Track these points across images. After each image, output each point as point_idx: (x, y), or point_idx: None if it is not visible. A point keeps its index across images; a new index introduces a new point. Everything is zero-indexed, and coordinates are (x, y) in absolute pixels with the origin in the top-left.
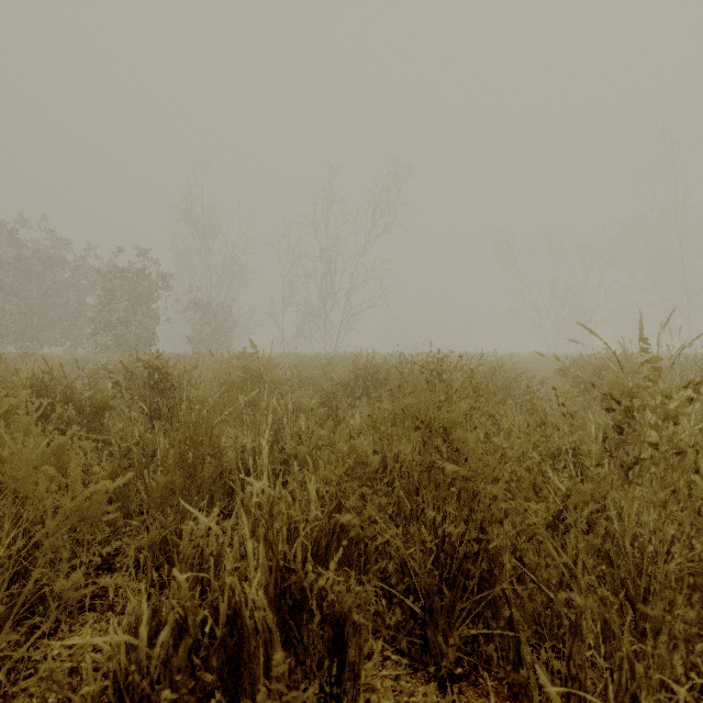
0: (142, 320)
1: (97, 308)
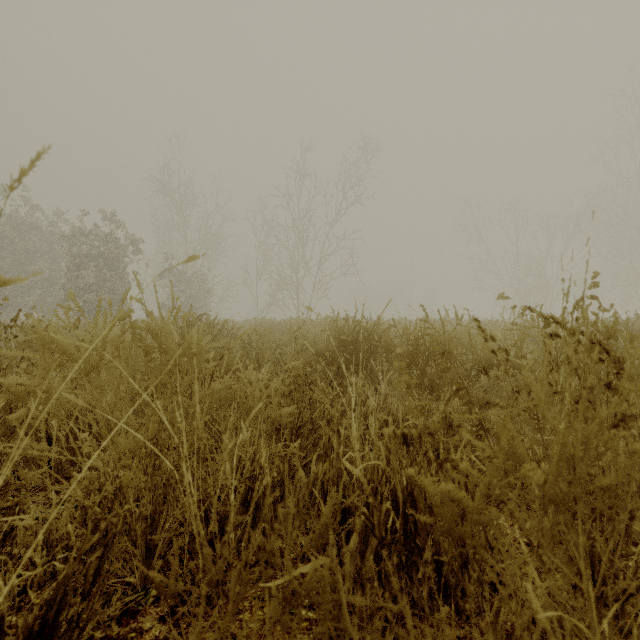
0: (113, 286)
1: (67, 274)
